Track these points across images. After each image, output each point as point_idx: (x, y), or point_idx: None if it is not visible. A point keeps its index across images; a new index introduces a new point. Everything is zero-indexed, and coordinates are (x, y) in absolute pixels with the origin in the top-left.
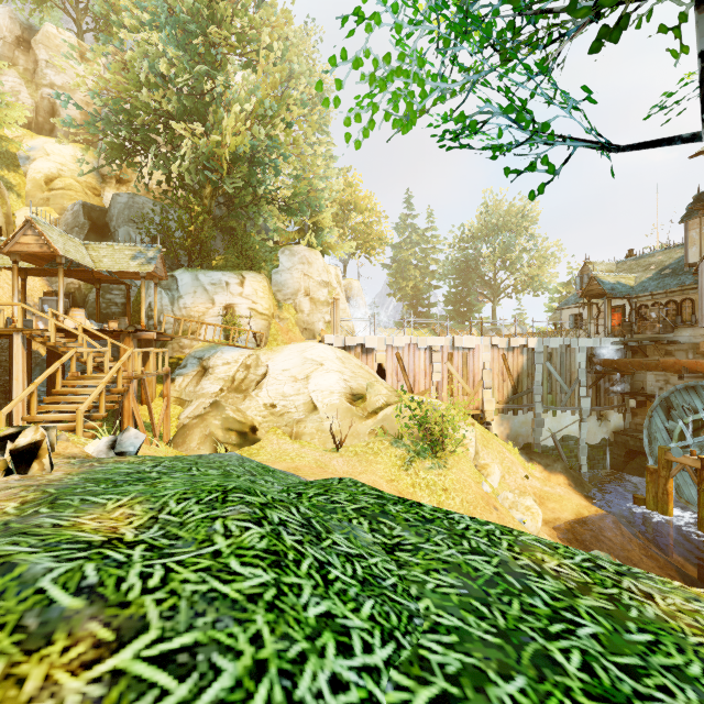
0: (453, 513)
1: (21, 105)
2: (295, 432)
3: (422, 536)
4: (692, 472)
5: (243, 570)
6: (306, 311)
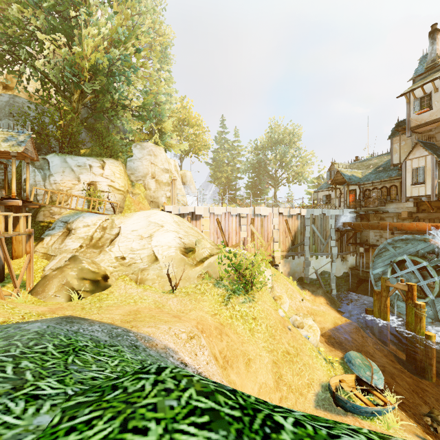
0: (326, 438)
1: None
2: (139, 279)
3: None
4: (402, 293)
5: None
6: (152, 189)
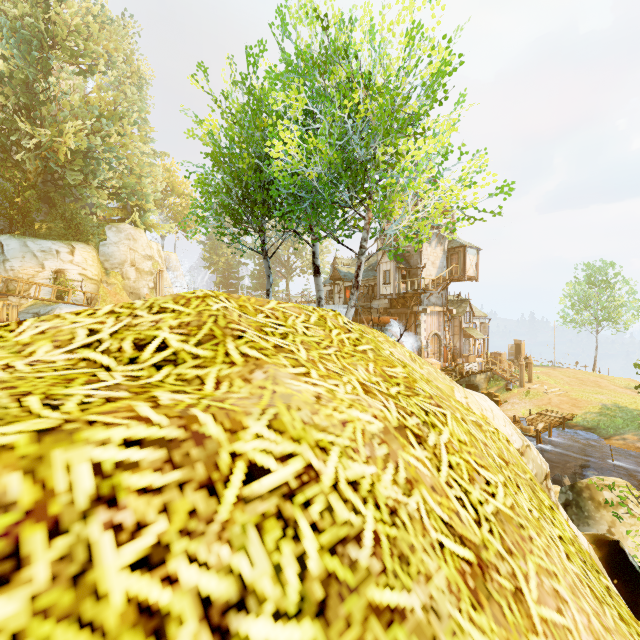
0: None
1: None
2: None
3: None
4: None
5: None
6: (132, 279)
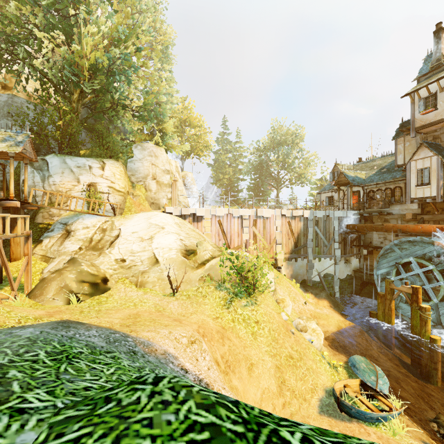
0: None
1: None
2: (140, 281)
3: None
4: (406, 296)
5: None
6: (153, 190)
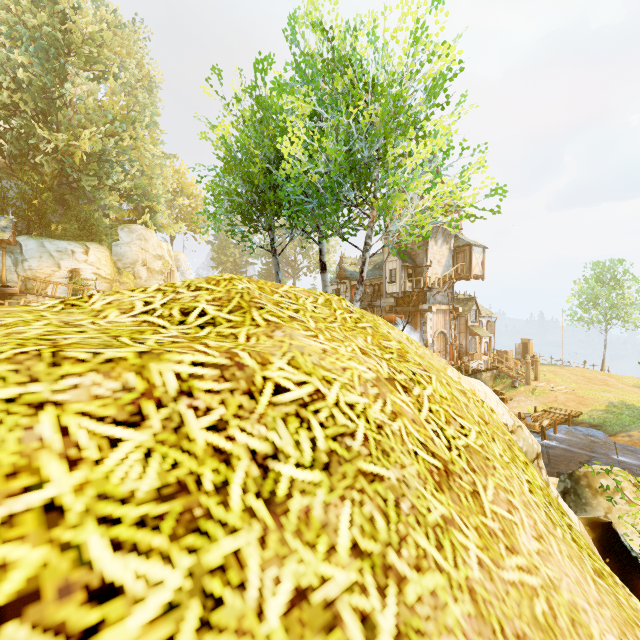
0: None
1: None
2: None
3: None
4: None
5: None
6: (144, 278)
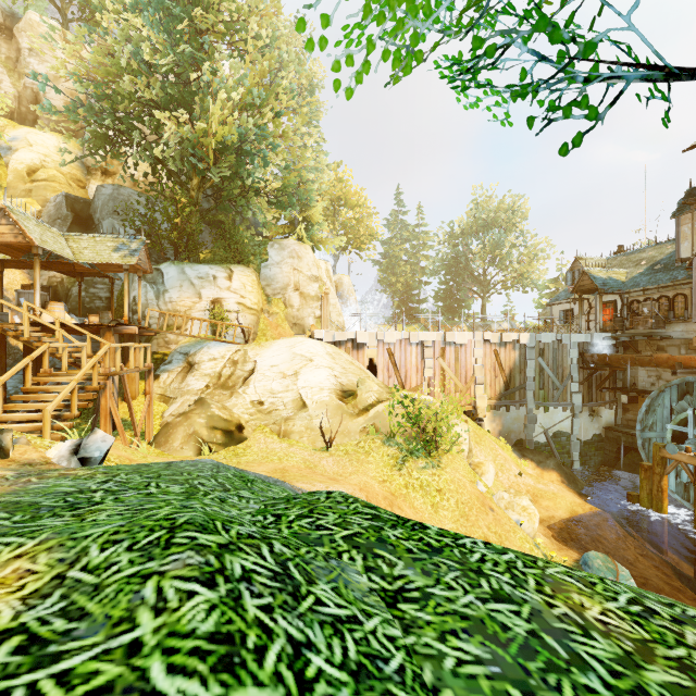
0: (463, 537)
1: (2, 93)
2: (283, 431)
3: (431, 575)
4: (687, 469)
5: (168, 683)
6: (296, 306)
